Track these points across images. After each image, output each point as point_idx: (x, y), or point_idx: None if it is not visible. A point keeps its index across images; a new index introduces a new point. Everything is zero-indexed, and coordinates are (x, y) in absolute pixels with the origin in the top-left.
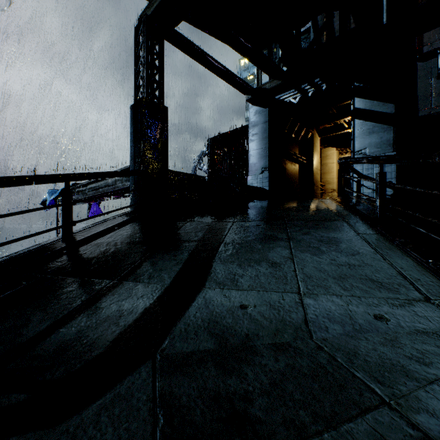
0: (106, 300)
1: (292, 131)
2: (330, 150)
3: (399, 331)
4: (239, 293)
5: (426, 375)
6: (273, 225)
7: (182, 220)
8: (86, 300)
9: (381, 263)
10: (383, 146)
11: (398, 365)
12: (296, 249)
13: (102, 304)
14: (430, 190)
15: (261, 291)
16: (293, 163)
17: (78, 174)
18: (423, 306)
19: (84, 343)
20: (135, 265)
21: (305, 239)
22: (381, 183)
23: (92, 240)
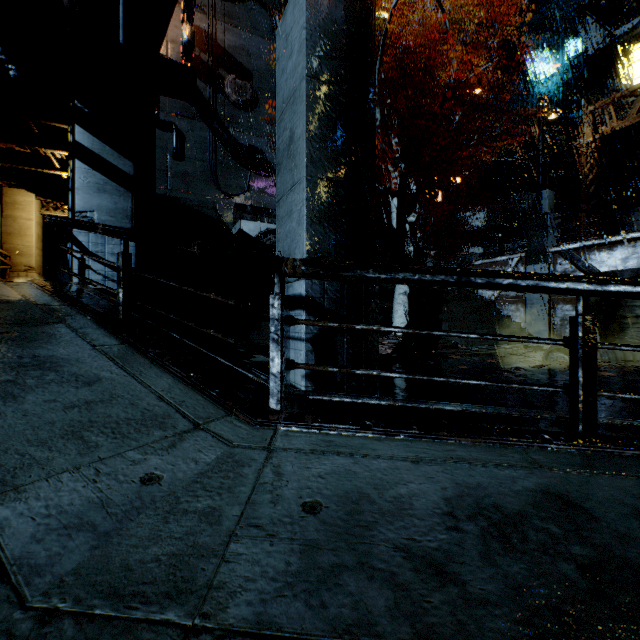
0: None
1: None
2: (24, 194)
3: (177, 487)
4: None
5: (221, 536)
6: None
7: None
8: None
9: (137, 389)
10: (120, 216)
11: (190, 546)
12: None
13: None
14: (187, 287)
15: None
16: None
17: None
18: (196, 436)
19: None
20: None
21: None
22: (126, 268)
23: None
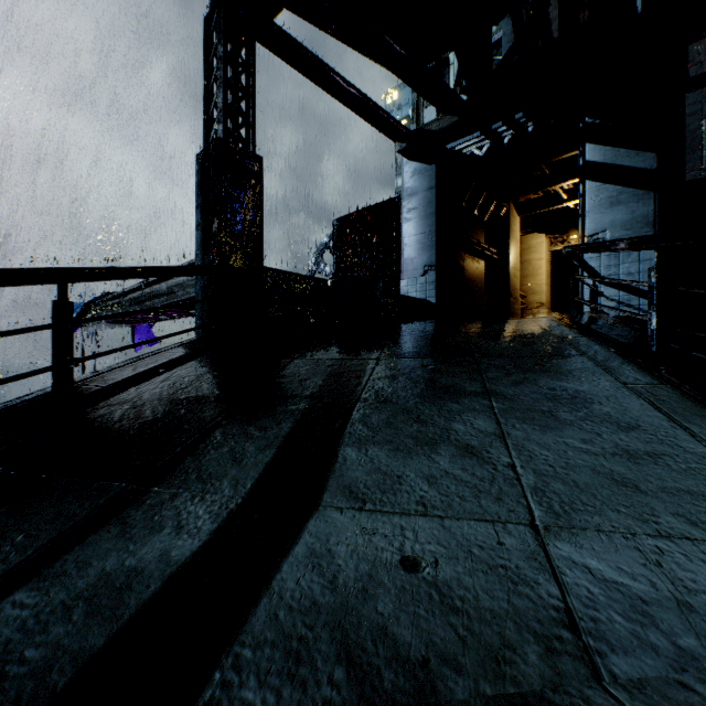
0: (101, 539)
1: (474, 205)
2: (535, 238)
3: None
4: (397, 522)
5: None
6: (453, 366)
7: (284, 355)
8: (58, 536)
9: (697, 450)
10: (637, 226)
11: None
12: (507, 416)
13: (87, 550)
14: None
15: (446, 519)
16: (475, 258)
17: (84, 269)
18: None
19: (4, 679)
20: (181, 449)
21: (521, 394)
22: (660, 285)
23: (111, 394)
